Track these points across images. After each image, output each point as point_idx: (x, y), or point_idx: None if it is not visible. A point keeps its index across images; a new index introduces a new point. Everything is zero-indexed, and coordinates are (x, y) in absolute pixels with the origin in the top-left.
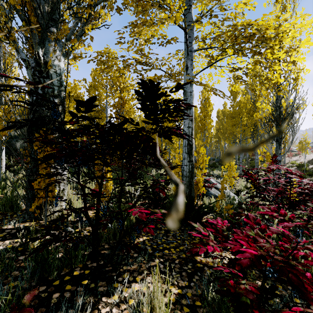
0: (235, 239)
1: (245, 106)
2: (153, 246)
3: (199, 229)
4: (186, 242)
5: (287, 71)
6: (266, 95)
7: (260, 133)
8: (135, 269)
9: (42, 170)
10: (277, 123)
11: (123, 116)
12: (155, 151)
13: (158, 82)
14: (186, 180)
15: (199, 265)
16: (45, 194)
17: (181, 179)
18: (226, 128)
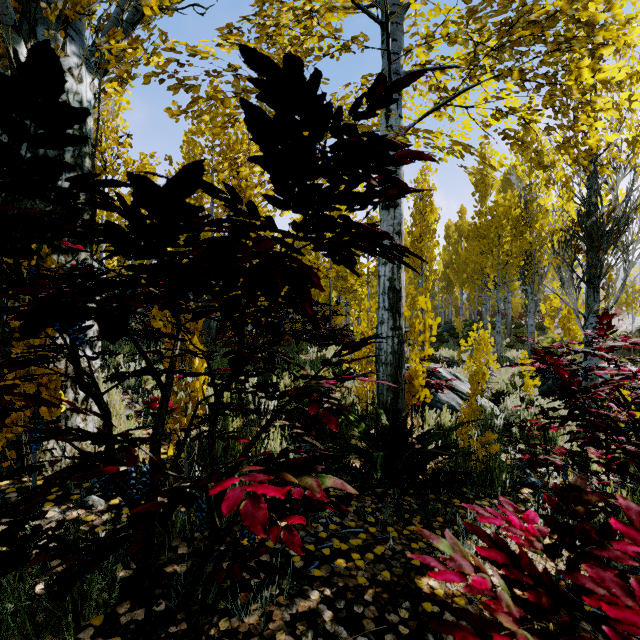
0: (626, 639)
1: (509, 212)
2: (307, 547)
3: (458, 563)
4: (391, 531)
5: (613, 125)
6: (565, 181)
7: (540, 269)
8: (252, 627)
9: (18, 351)
10: (591, 242)
11: (207, 183)
12: (304, 288)
13: (314, 72)
14: (386, 373)
15: (429, 607)
16: (33, 410)
17: (375, 370)
18: (465, 261)
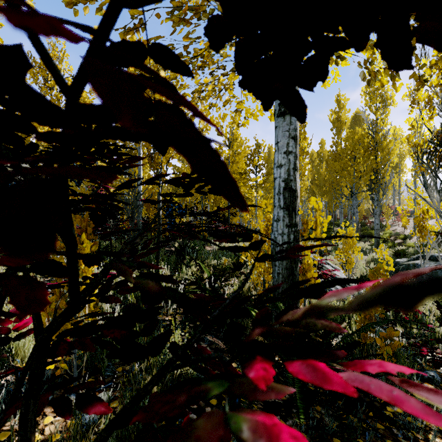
0: None
1: (362, 139)
2: None
3: None
4: None
5: None
6: (427, 101)
7: (384, 183)
8: None
9: None
10: None
11: None
12: None
13: None
14: (282, 266)
15: None
16: None
17: (271, 263)
18: (324, 178)
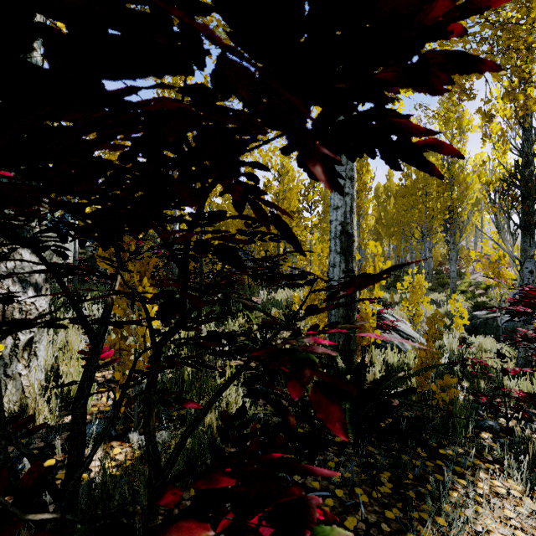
0: None
1: None
2: None
3: None
4: (359, 494)
5: None
6: (501, 135)
7: (461, 223)
8: None
9: None
10: (529, 191)
11: None
12: (306, 131)
13: None
14: (338, 314)
15: None
16: None
17: (326, 312)
18: (392, 217)
